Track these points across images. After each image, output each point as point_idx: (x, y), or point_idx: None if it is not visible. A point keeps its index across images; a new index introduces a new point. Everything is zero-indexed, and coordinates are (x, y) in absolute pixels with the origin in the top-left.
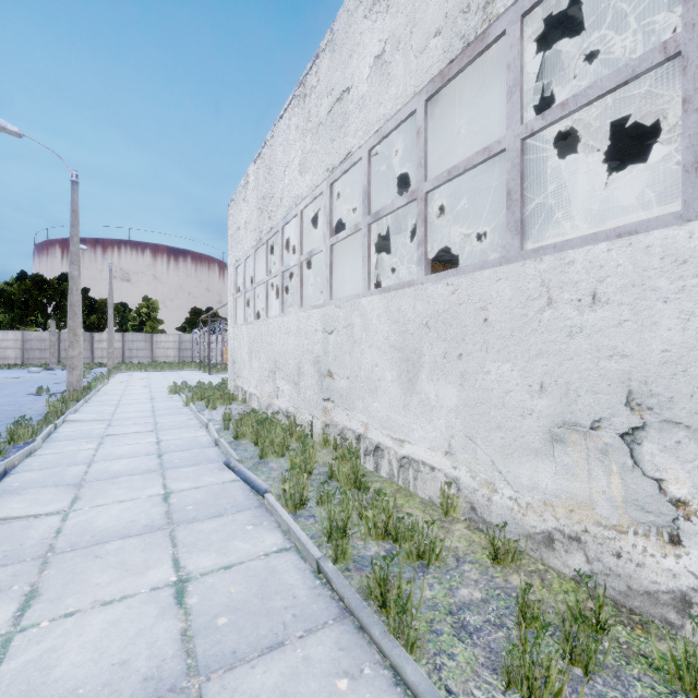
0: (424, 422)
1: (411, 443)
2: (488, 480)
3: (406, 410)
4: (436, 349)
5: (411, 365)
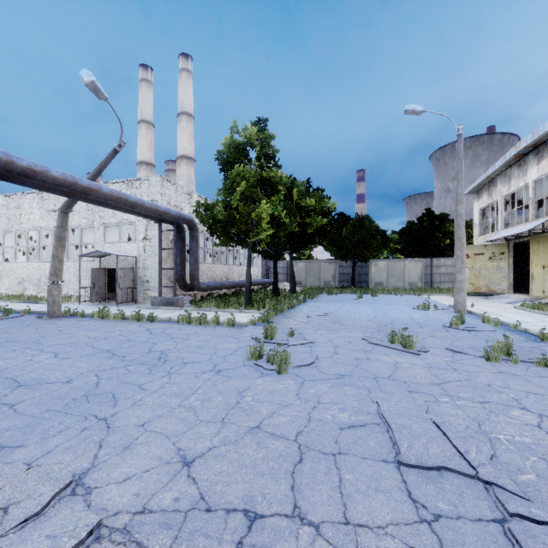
0: (4, 286)
1: (1, 290)
2: (12, 292)
3: (1, 285)
4: (5, 274)
5: (1, 277)
